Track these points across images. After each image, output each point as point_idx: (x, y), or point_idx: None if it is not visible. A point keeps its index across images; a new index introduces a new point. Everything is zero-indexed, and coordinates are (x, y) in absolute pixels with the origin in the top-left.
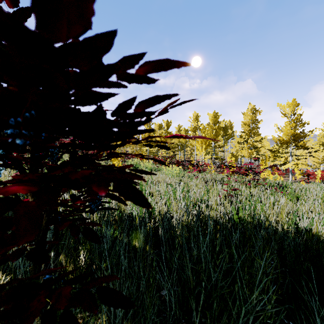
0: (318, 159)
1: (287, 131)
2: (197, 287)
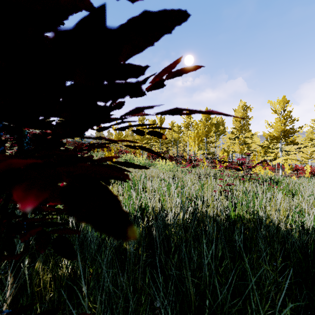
0: (306, 154)
1: (278, 127)
2: (197, 301)
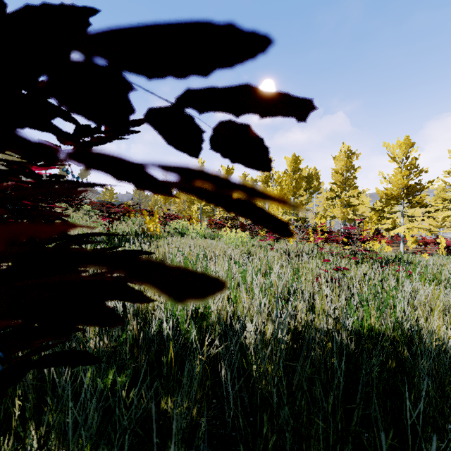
0: (436, 221)
1: (398, 182)
2: None
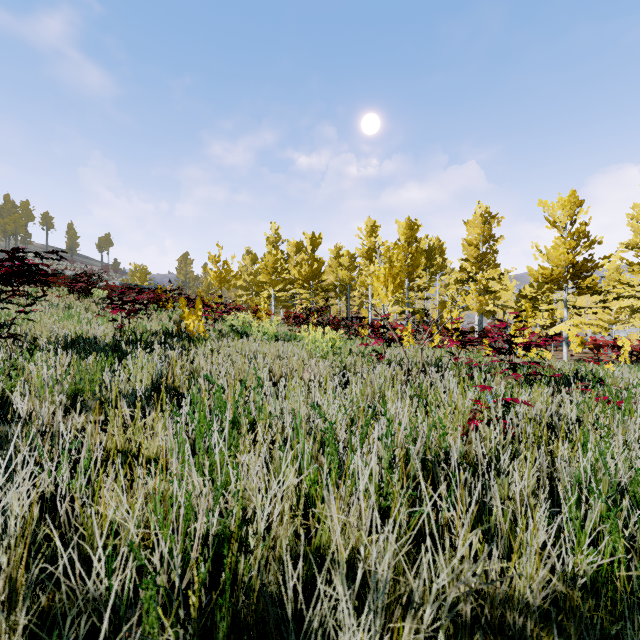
0: (608, 314)
1: (560, 258)
2: None
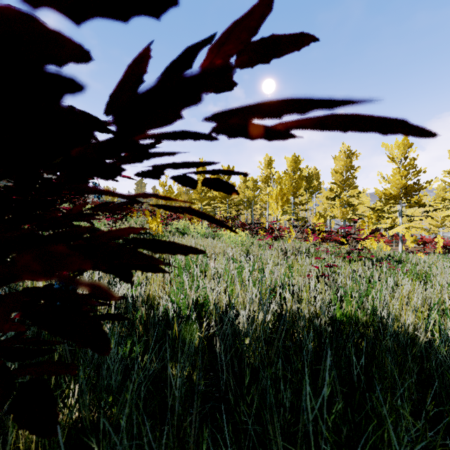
0: (436, 221)
1: (396, 182)
2: None
